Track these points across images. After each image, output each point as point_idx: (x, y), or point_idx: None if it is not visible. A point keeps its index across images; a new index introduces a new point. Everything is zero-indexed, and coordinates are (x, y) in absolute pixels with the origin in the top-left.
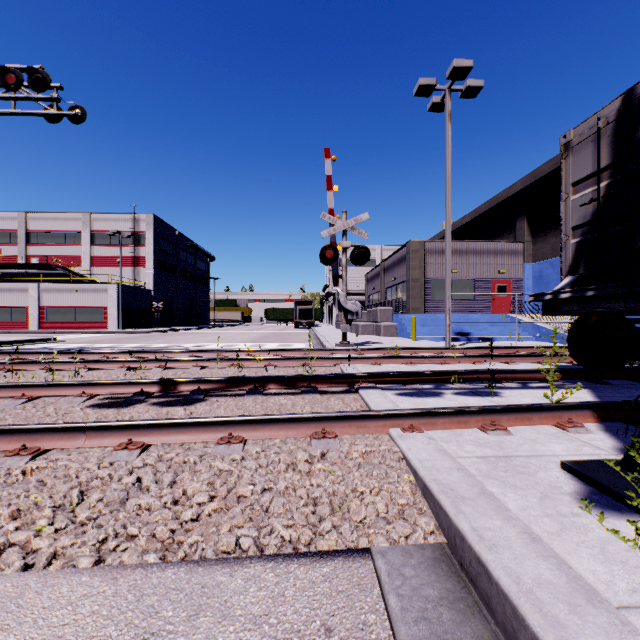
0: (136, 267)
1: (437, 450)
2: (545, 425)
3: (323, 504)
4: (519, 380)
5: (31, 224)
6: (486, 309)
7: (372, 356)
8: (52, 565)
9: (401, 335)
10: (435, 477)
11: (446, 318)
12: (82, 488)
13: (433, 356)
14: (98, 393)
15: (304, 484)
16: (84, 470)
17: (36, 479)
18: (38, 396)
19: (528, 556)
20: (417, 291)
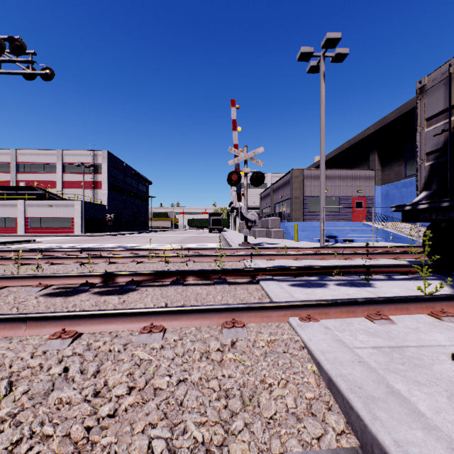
0: (95, 189)
1: (335, 340)
2: (420, 314)
3: (234, 398)
4: (385, 273)
5: (19, 158)
6: (348, 219)
7: (267, 254)
8: None
9: (286, 238)
10: (340, 372)
11: (321, 225)
12: (10, 379)
13: (314, 254)
14: (52, 284)
15: (216, 375)
16: (17, 360)
17: None
18: (4, 286)
19: None
20: (298, 206)
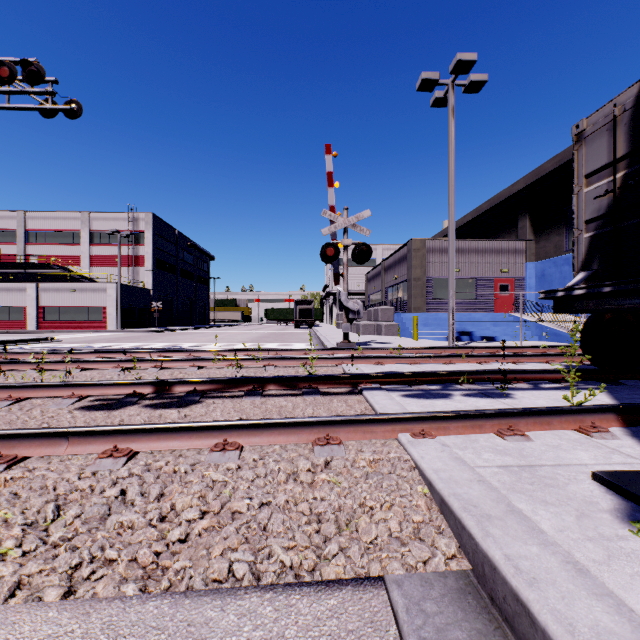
0: (135, 266)
1: (453, 458)
2: (566, 430)
3: (328, 522)
4: (530, 381)
5: (30, 223)
6: (488, 308)
7: (375, 356)
8: (13, 598)
9: (402, 335)
10: (454, 491)
11: (449, 317)
12: (58, 502)
13: (438, 356)
14: (89, 394)
15: (306, 498)
16: (63, 481)
17: (8, 492)
18: (25, 397)
19: (578, 594)
20: (418, 290)
